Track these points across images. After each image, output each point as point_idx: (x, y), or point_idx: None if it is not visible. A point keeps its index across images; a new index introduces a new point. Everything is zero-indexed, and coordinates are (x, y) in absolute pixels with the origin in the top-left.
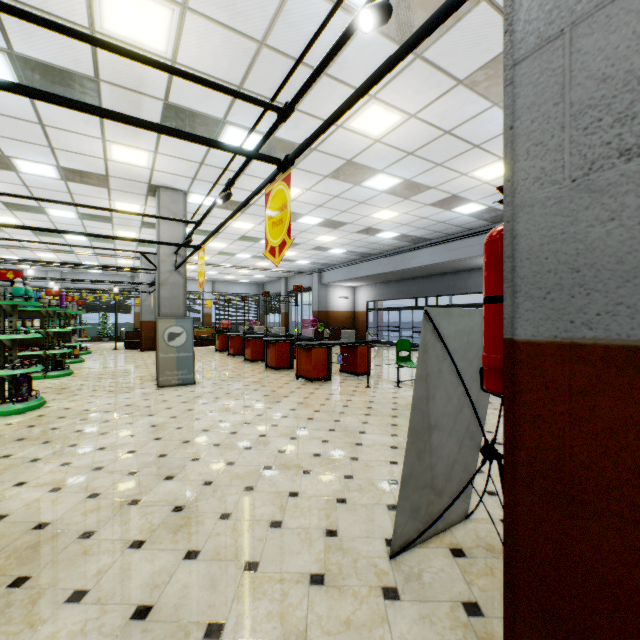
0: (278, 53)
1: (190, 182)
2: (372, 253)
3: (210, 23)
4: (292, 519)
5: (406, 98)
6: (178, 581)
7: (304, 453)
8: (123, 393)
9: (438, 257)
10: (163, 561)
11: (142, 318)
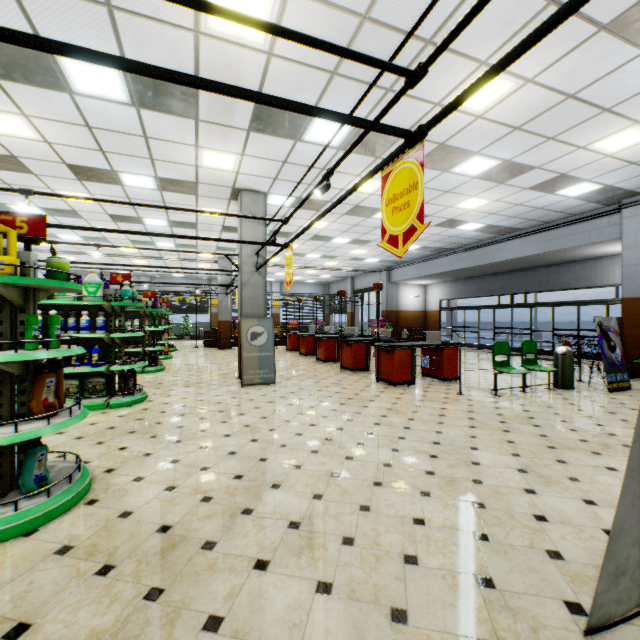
0: (381, 26)
1: (271, 183)
2: (449, 248)
3: (312, 2)
4: (428, 555)
5: (525, 59)
6: (317, 622)
7: (414, 469)
8: (212, 390)
9: (531, 249)
10: (294, 591)
11: (220, 318)
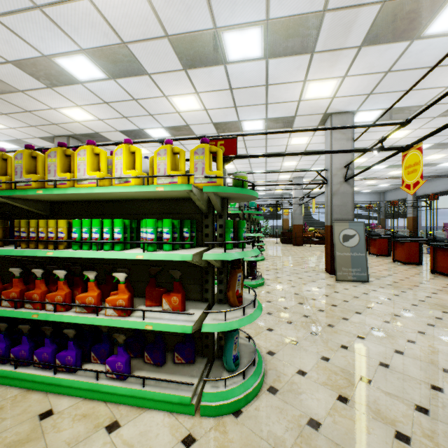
0: None
1: (363, 100)
2: None
3: None
4: None
5: None
6: None
7: None
8: (310, 281)
9: None
10: None
11: (294, 222)
